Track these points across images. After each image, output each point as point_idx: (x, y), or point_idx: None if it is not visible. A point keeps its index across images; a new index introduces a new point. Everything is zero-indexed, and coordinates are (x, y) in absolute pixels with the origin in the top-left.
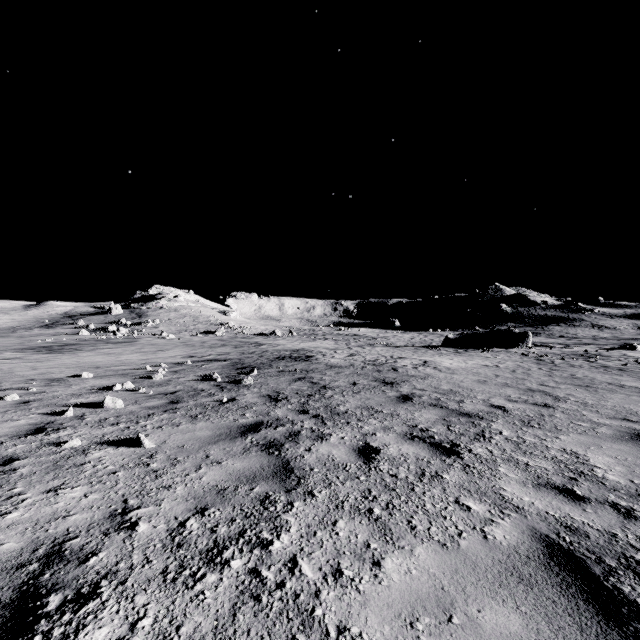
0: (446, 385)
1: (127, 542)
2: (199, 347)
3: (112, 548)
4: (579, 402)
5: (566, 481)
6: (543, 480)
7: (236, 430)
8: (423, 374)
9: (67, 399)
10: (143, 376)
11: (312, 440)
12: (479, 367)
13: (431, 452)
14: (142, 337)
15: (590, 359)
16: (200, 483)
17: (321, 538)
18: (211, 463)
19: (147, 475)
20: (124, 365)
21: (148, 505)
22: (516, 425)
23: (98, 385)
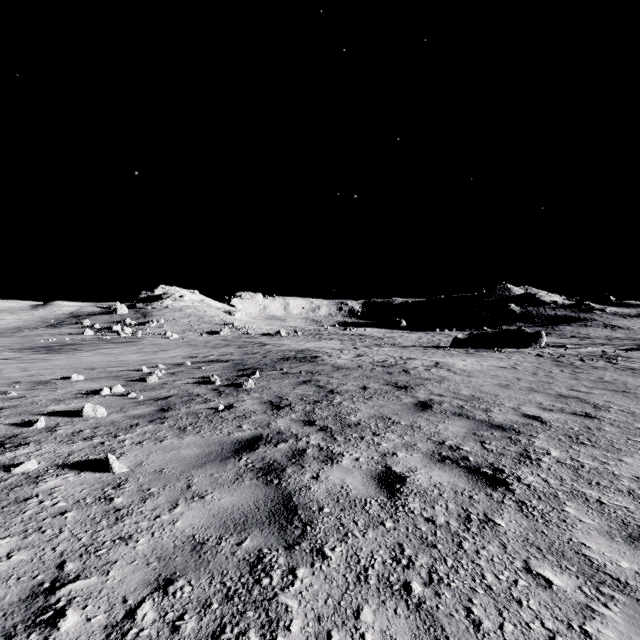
0: (466, 390)
1: None
2: (202, 347)
3: None
4: (624, 411)
5: None
6: (633, 529)
7: (229, 447)
8: (438, 377)
9: (46, 406)
10: (137, 378)
11: (320, 462)
12: (496, 369)
13: (470, 481)
14: (146, 337)
15: (611, 360)
16: (172, 531)
17: None
18: (192, 497)
19: (105, 517)
20: (120, 366)
21: (91, 573)
22: (563, 442)
23: (86, 389)
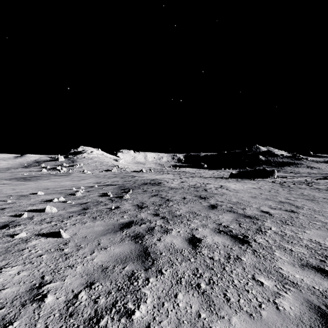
0: (234, 199)
1: (36, 312)
2: (102, 178)
3: (24, 317)
4: (310, 209)
5: (319, 262)
6: (304, 262)
7: (117, 226)
8: (221, 193)
9: (26, 207)
10: (70, 193)
11: (161, 233)
12: (250, 189)
13: (232, 241)
14: (74, 172)
15: (309, 184)
16: (92, 263)
17: (167, 308)
18: (100, 249)
19: (60, 257)
20: (62, 187)
21: (56, 280)
22: (278, 223)
23: (45, 199)
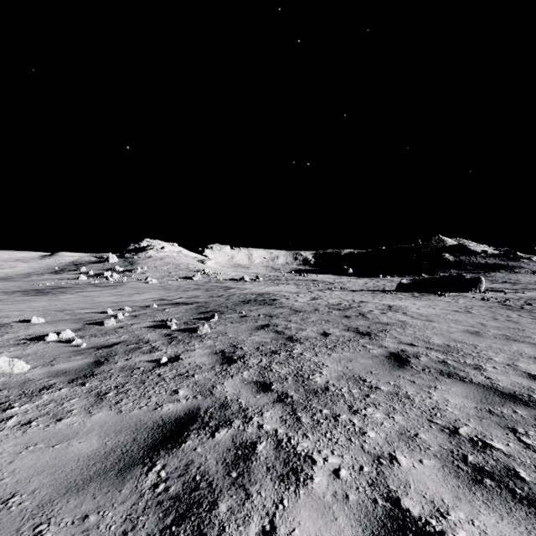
0: (435, 337)
1: None
2: (174, 290)
3: None
4: None
5: None
6: None
7: (145, 437)
8: (397, 321)
9: None
10: (97, 321)
11: (277, 482)
12: (451, 313)
13: None
14: (130, 281)
15: None
16: None
17: None
18: None
19: None
20: (90, 308)
21: None
22: None
23: (37, 333)
